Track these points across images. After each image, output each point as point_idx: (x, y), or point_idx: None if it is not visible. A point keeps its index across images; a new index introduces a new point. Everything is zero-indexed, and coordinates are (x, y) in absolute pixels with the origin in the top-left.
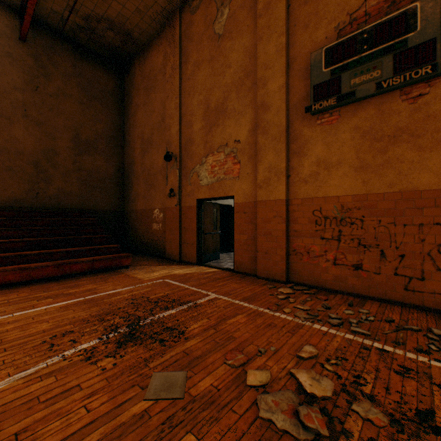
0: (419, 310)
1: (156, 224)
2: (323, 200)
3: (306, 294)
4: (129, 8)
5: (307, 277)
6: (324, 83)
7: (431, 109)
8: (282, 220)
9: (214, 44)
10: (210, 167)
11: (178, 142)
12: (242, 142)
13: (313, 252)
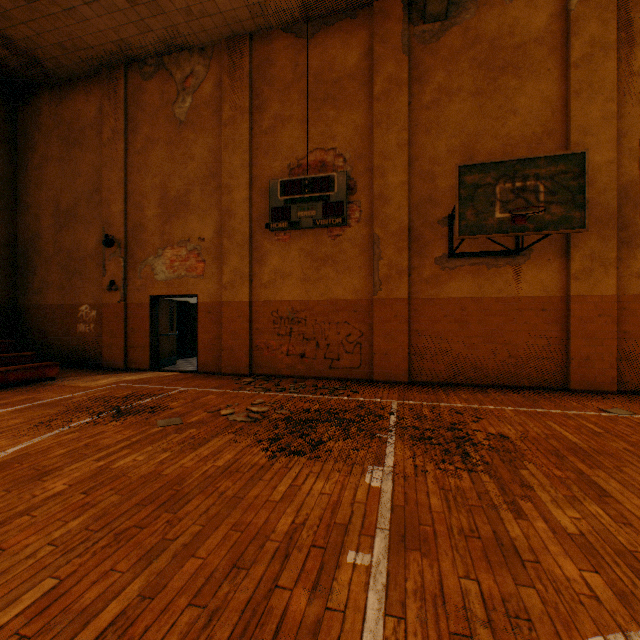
0: (337, 380)
1: (85, 324)
2: (280, 303)
3: (266, 381)
4: (47, 39)
5: (268, 368)
6: (280, 208)
7: (343, 246)
8: (247, 320)
9: (174, 128)
10: (169, 261)
11: (123, 225)
12: (208, 241)
13: (272, 347)
